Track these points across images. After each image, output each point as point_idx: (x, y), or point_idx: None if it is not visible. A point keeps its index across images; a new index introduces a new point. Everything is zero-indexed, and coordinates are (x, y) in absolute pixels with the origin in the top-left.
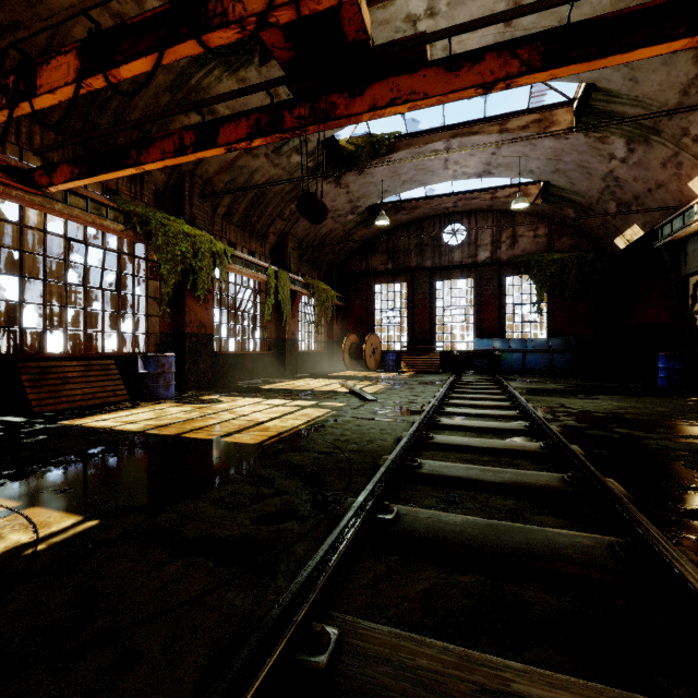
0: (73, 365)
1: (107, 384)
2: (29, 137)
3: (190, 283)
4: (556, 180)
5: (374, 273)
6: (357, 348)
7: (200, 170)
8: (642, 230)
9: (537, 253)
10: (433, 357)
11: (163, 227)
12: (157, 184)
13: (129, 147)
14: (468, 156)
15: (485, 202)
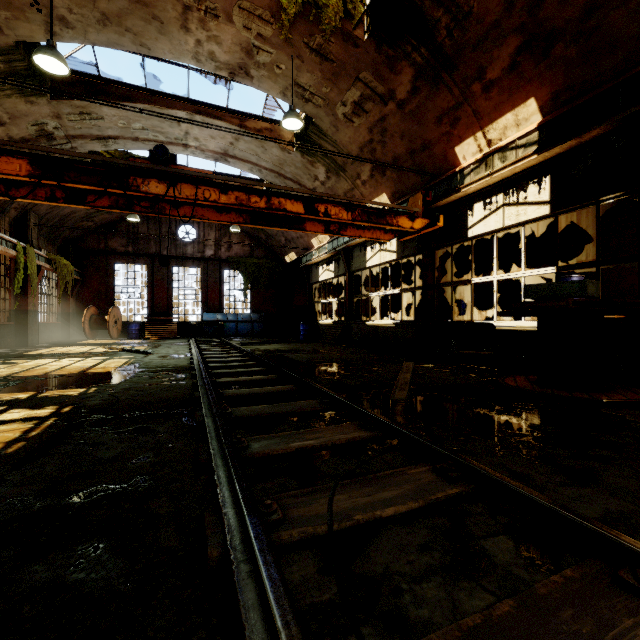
0: None
1: None
2: None
3: None
4: None
5: (114, 253)
6: (98, 319)
7: None
8: (296, 256)
9: (244, 257)
10: (173, 326)
11: None
12: None
13: None
14: None
15: None
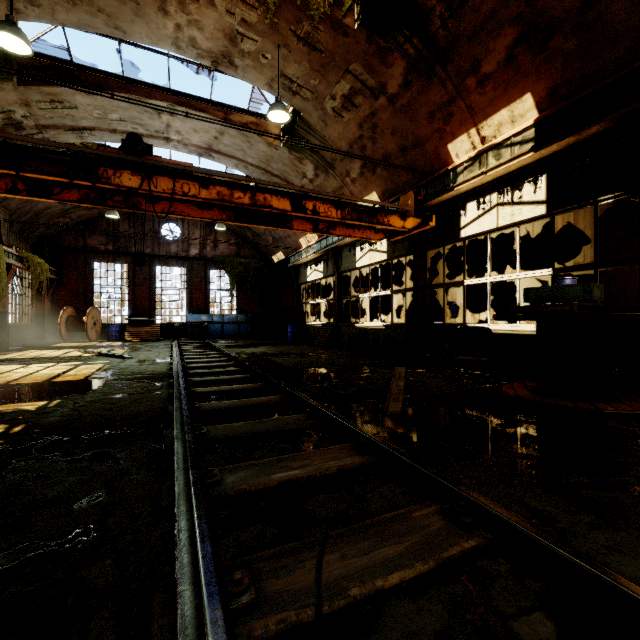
0: None
1: None
2: None
3: None
4: None
5: (93, 251)
6: (76, 320)
7: None
8: (284, 255)
9: (230, 256)
10: (155, 327)
11: None
12: None
13: None
14: None
15: None
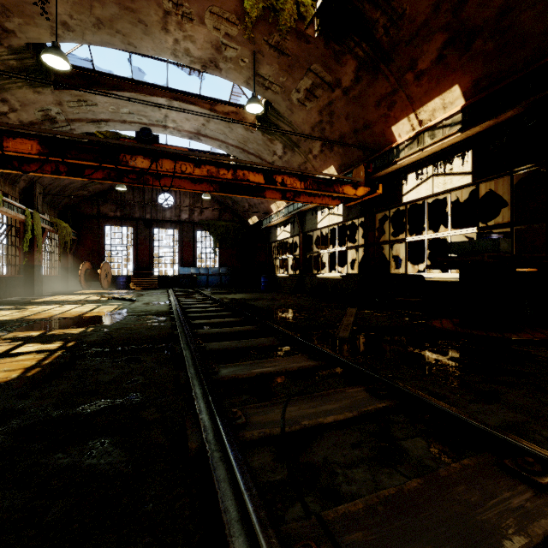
0: None
1: None
2: None
3: None
4: None
5: (105, 217)
6: (92, 273)
7: None
8: (258, 219)
9: (214, 220)
10: (154, 278)
11: None
12: None
13: (11, 158)
14: None
15: None
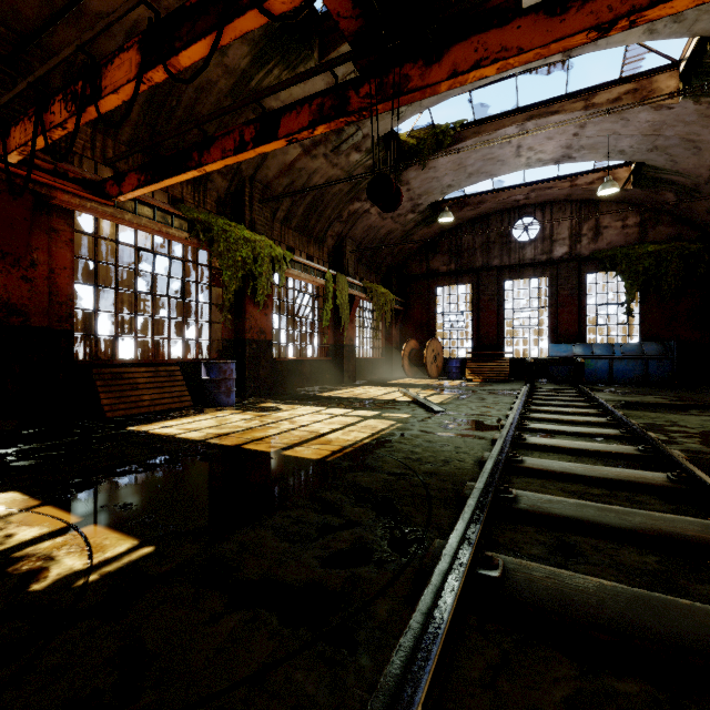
0: (142, 372)
1: (172, 390)
2: (103, 152)
3: (250, 288)
4: (653, 159)
5: (435, 274)
6: (417, 354)
7: (259, 175)
8: None
9: (626, 246)
10: (502, 364)
11: (224, 233)
12: (219, 192)
13: (191, 149)
14: (545, 140)
15: (563, 191)
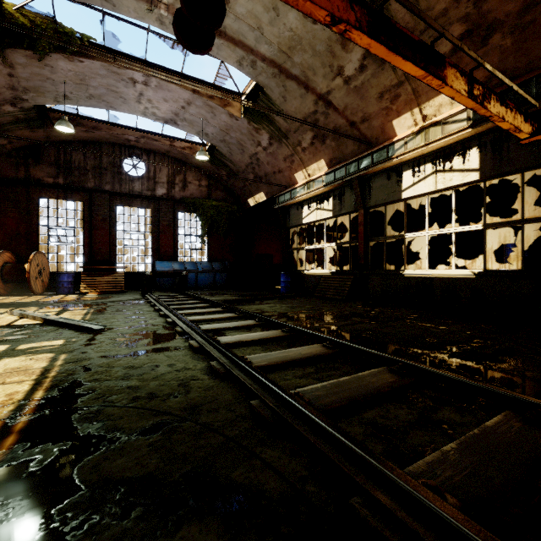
0: None
1: None
2: None
3: None
4: (222, 148)
5: (39, 184)
6: (14, 268)
7: None
8: (266, 196)
9: (202, 198)
10: (118, 277)
11: None
12: None
13: None
14: (162, 100)
15: (165, 147)
